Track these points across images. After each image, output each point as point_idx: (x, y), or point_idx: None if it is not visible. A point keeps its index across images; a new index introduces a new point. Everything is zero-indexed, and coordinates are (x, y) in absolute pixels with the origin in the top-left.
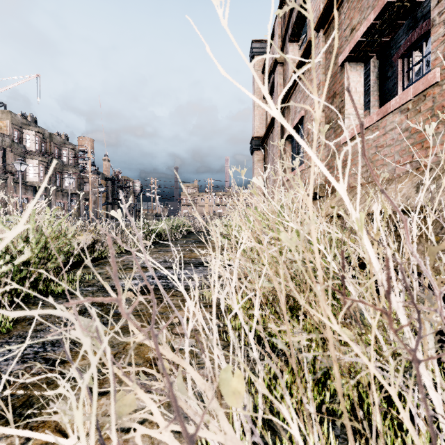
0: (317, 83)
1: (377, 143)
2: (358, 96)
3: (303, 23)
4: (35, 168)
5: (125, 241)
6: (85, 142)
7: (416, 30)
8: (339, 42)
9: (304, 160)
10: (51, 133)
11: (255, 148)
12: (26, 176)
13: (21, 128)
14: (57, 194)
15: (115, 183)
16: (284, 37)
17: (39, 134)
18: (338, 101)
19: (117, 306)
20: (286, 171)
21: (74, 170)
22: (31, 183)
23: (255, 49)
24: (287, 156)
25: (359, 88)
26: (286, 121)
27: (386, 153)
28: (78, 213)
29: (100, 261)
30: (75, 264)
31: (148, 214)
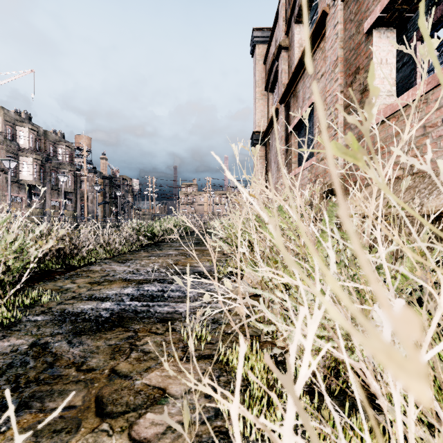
0: (333, 59)
1: (426, 122)
2: (389, 70)
3: (312, 0)
4: (29, 166)
5: (112, 245)
6: (82, 140)
7: (439, 7)
8: (364, 5)
9: (314, 153)
10: (46, 131)
11: (256, 143)
12: (20, 175)
13: (15, 125)
14: (52, 193)
15: (112, 182)
16: (290, 19)
17: (34, 131)
18: (363, 76)
19: (62, 357)
20: (291, 166)
21: (70, 168)
22: (25, 181)
23: (256, 37)
24: (293, 150)
25: (390, 59)
26: (292, 111)
27: (442, 133)
28: (75, 212)
29: (76, 271)
30: (43, 275)
31: (146, 213)
